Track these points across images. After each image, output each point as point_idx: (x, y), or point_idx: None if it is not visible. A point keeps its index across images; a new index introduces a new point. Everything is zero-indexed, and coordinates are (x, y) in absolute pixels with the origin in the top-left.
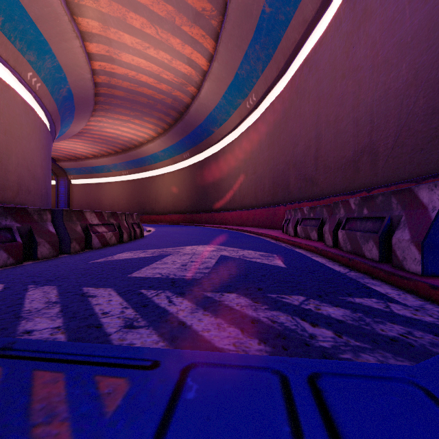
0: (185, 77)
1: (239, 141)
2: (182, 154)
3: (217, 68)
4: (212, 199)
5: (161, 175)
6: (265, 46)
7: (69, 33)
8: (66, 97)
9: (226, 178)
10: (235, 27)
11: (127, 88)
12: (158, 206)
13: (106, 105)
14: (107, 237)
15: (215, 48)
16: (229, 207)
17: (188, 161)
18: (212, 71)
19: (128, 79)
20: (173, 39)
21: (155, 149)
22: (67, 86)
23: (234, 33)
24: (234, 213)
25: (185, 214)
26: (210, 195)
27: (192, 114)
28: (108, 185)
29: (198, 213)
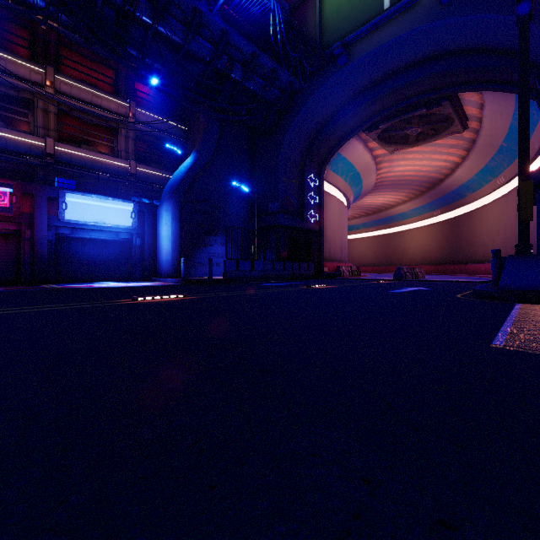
0: (440, 167)
1: (492, 206)
2: (432, 212)
3: (468, 163)
4: (465, 252)
5: (409, 230)
6: (507, 156)
7: (373, 174)
8: (356, 197)
9: (480, 235)
10: (482, 149)
11: (392, 180)
12: (406, 258)
13: (374, 190)
14: (420, 276)
15: (467, 154)
16: (482, 260)
17: (438, 217)
18: (464, 165)
19: (395, 176)
20: (434, 155)
21: (404, 209)
22: (360, 192)
23: (482, 151)
24: (487, 265)
25: (436, 265)
26: (463, 248)
27: (445, 185)
28: (356, 241)
29: (450, 265)
